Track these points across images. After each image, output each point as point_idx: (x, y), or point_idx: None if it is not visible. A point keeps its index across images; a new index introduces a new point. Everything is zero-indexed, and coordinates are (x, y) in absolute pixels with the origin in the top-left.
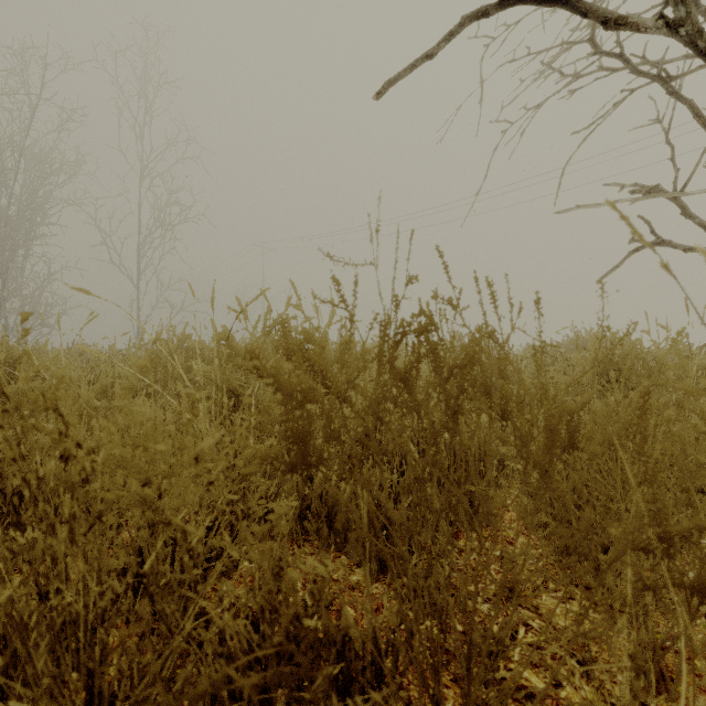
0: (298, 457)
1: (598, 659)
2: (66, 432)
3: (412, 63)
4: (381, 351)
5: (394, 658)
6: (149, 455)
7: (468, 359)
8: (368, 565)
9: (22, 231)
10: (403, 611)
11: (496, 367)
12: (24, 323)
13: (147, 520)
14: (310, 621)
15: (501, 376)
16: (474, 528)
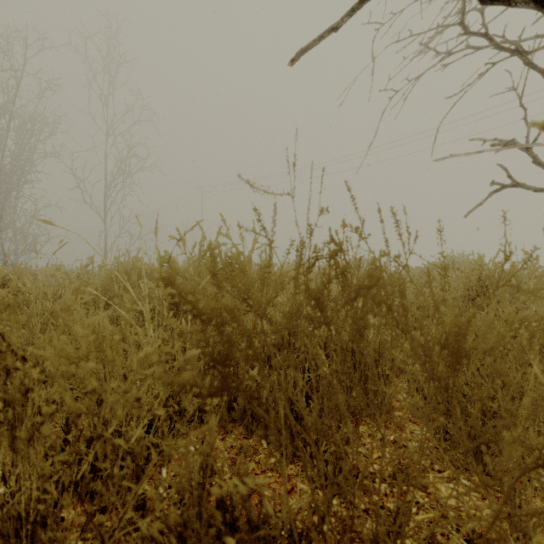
0: (218, 380)
1: (480, 535)
2: (8, 349)
3: (320, 35)
4: (297, 274)
5: (307, 540)
6: (81, 372)
7: (374, 280)
8: (285, 451)
9: (15, 177)
10: (316, 504)
11: None
12: (16, 249)
13: (89, 423)
14: (230, 539)
15: (401, 295)
16: (378, 429)
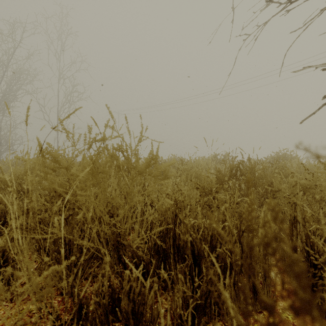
0: None
1: None
2: None
3: None
4: None
5: None
6: None
7: None
8: None
9: None
10: None
11: (250, 173)
12: (1, 148)
13: None
14: None
15: None
16: None
